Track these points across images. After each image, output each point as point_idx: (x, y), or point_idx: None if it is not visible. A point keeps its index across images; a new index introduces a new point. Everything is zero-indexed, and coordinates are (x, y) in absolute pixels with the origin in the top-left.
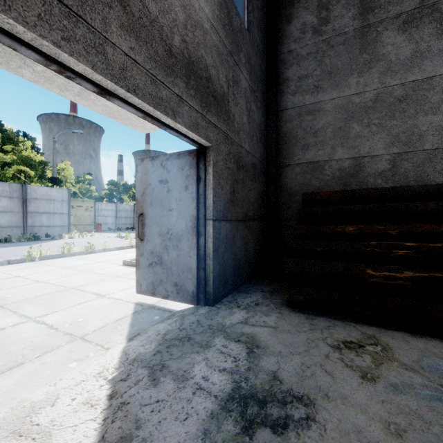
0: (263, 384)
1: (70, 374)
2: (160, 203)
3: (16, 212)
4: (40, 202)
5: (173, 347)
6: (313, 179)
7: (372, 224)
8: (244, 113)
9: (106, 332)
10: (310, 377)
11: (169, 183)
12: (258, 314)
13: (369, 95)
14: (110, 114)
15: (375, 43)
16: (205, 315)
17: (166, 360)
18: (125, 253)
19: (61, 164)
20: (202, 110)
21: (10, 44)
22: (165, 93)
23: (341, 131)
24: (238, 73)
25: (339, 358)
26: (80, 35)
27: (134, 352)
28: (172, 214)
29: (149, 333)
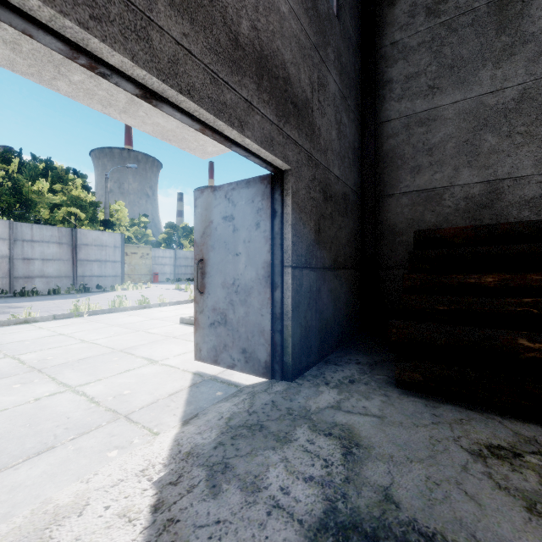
0: (370, 507)
1: (108, 468)
2: (225, 246)
3: (66, 260)
4: (91, 248)
5: (240, 438)
6: (427, 213)
7: (523, 273)
8: (333, 126)
9: (156, 410)
10: (442, 502)
11: (236, 220)
12: (355, 396)
13: (510, 92)
14: (163, 135)
15: (520, 19)
16: (282, 394)
17: (230, 457)
18: (184, 309)
19: (114, 205)
20: (278, 121)
21: (24, 28)
22: (229, 96)
23: (468, 146)
24: (325, 73)
25: (485, 473)
26: (115, 14)
27: (189, 443)
28: (239, 259)
29: (209, 415)
